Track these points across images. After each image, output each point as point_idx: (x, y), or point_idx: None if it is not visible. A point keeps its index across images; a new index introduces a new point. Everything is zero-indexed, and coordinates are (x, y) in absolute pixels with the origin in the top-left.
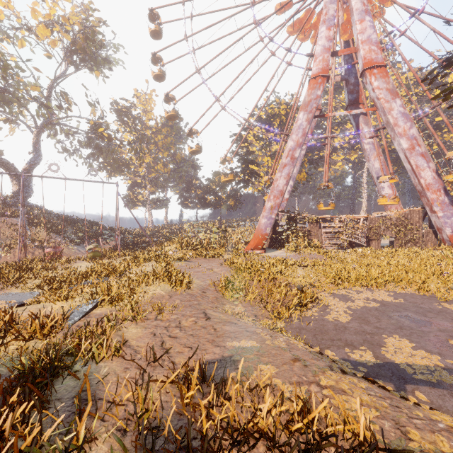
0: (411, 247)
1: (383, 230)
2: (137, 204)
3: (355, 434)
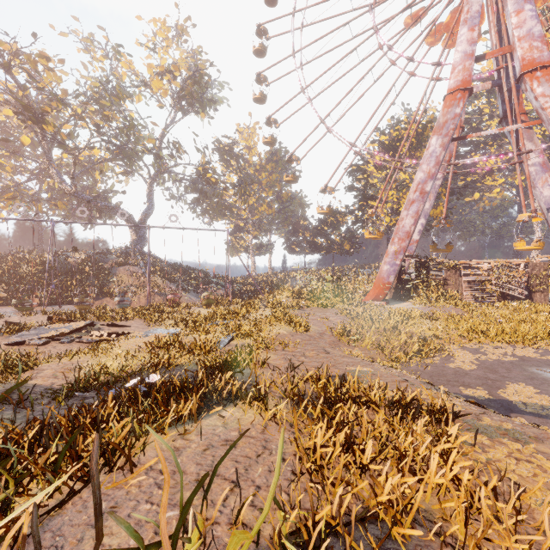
0: None
1: None
2: (240, 250)
3: (435, 408)
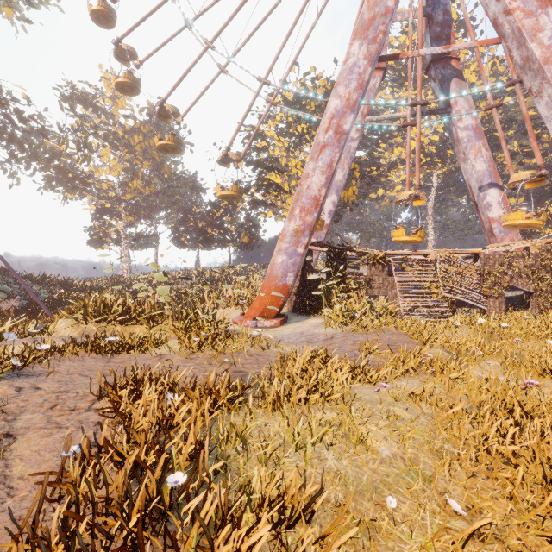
0: None
1: (510, 278)
2: (106, 240)
3: None
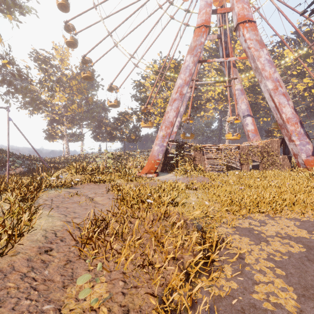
0: (272, 169)
1: (251, 156)
2: (55, 137)
3: None
